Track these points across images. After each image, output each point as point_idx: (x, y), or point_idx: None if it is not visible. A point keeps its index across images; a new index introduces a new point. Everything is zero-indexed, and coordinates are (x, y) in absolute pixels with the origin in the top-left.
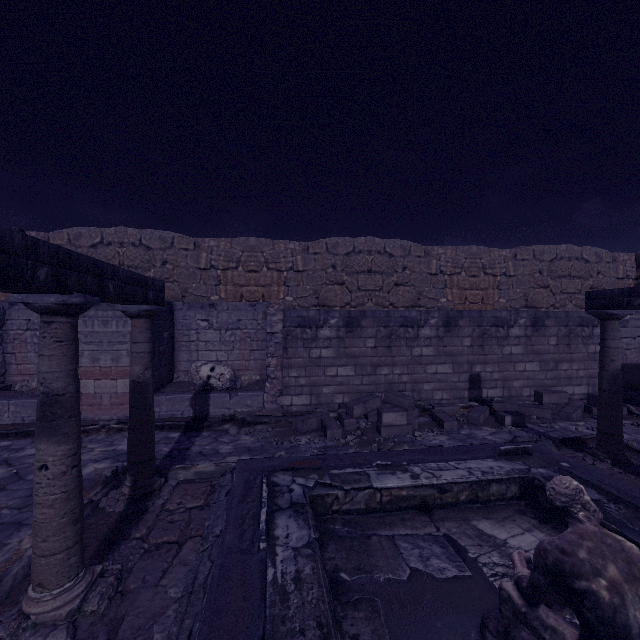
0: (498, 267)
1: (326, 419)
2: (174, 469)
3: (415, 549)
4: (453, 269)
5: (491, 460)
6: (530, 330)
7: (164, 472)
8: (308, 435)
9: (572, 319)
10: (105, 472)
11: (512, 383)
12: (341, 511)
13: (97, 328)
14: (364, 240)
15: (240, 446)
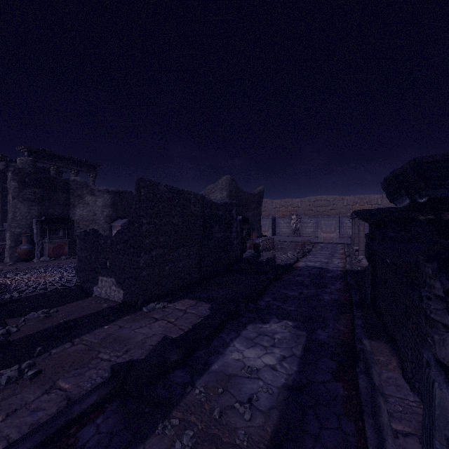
0: None
1: None
2: None
3: None
4: None
5: None
6: None
7: None
8: None
9: None
10: (345, 243)
11: None
12: None
13: (326, 222)
14: None
15: None
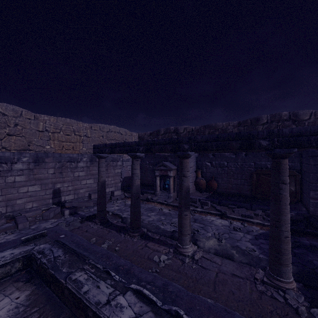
0: (82, 132)
1: None
2: None
3: None
4: (55, 129)
5: (10, 250)
6: (89, 163)
7: None
8: None
9: (109, 158)
10: None
11: (79, 191)
12: None
13: None
14: None
15: None
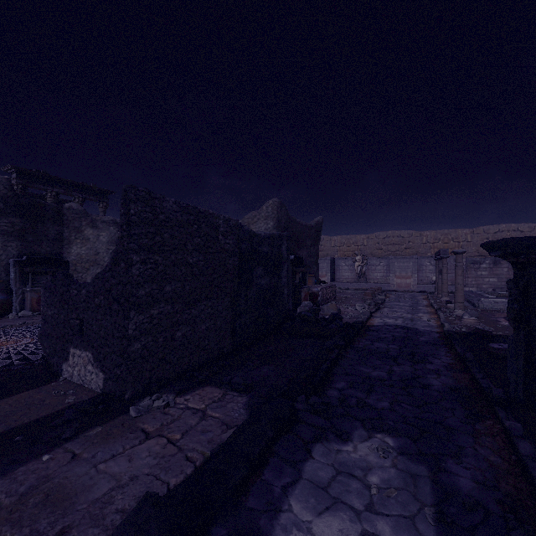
0: None
1: None
2: None
3: None
4: None
5: None
6: None
7: None
8: None
9: None
10: (427, 292)
11: None
12: None
13: (401, 264)
14: (505, 226)
15: None
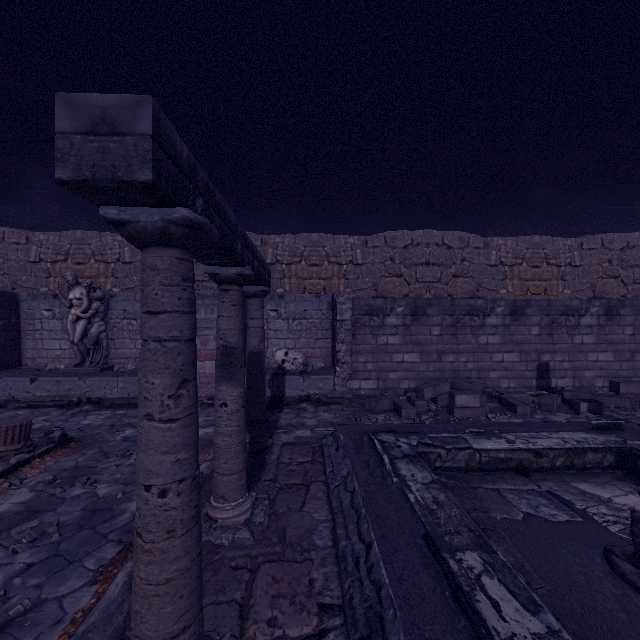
0: (562, 257)
1: (398, 400)
2: (277, 433)
3: (522, 499)
4: (514, 260)
5: (582, 433)
6: (603, 319)
7: (268, 435)
8: (382, 414)
9: None
10: None
11: (583, 373)
12: (443, 468)
13: None
14: (422, 233)
15: (322, 421)
